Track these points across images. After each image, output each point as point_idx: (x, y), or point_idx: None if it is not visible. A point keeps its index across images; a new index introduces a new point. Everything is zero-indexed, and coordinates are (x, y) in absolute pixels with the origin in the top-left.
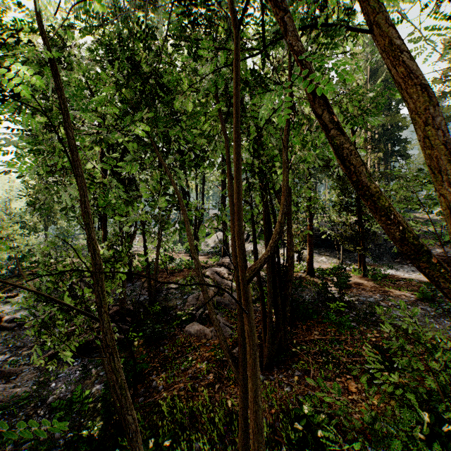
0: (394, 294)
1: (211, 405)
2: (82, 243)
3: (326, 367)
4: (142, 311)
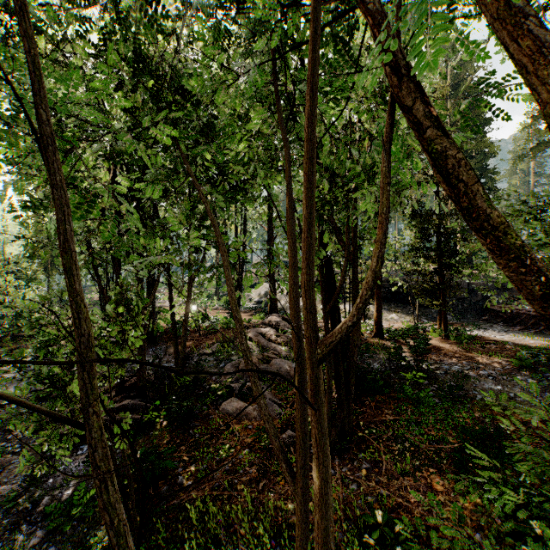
0: (484, 362)
1: (253, 509)
2: (94, 297)
3: (403, 457)
4: (167, 384)
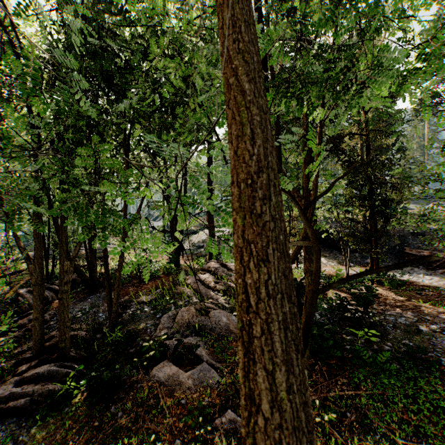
0: (429, 312)
1: None
2: None
3: None
4: (99, 338)
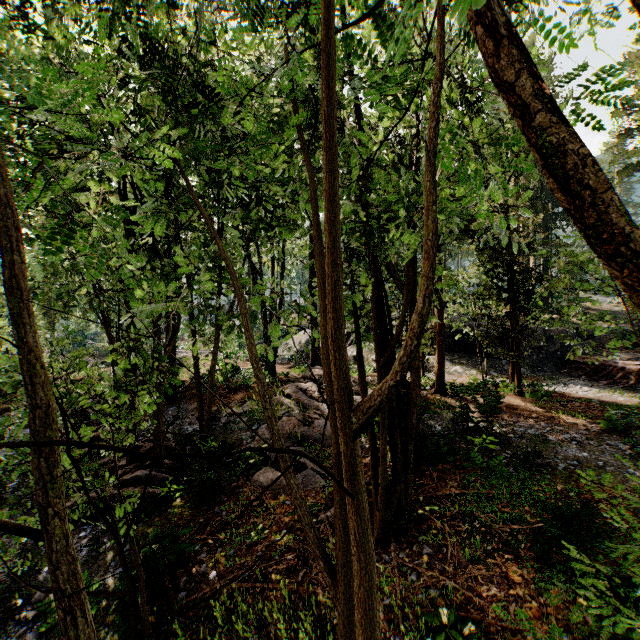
0: (566, 423)
1: (291, 605)
2: (106, 346)
3: (472, 540)
4: (190, 450)
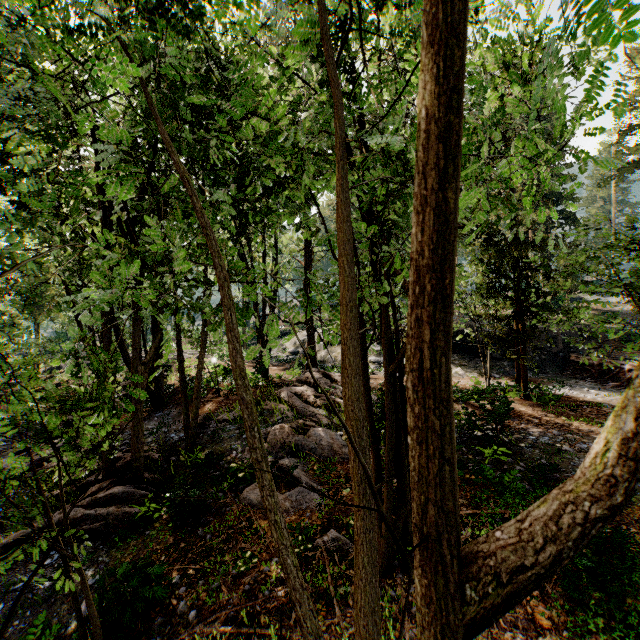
0: (580, 431)
1: None
2: None
3: None
4: (174, 461)
